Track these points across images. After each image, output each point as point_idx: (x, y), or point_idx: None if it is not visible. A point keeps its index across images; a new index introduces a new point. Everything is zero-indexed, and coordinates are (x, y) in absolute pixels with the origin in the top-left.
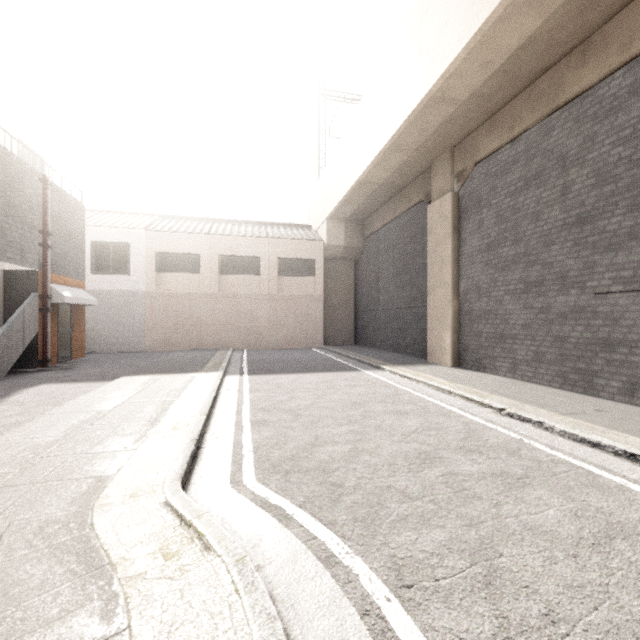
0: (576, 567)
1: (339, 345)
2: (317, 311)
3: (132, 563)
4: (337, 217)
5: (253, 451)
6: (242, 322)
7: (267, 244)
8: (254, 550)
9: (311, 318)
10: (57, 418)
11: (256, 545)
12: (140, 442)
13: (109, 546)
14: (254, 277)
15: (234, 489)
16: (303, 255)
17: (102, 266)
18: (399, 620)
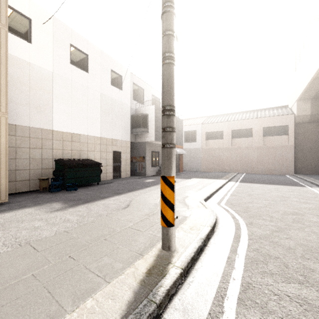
0: (316, 239)
1: (307, 174)
2: (289, 154)
3: (192, 206)
4: (304, 98)
5: (227, 200)
6: (243, 160)
7: (256, 121)
8: (216, 212)
9: (285, 158)
10: (177, 185)
11: (217, 212)
12: (196, 192)
13: (188, 204)
14: (249, 138)
15: (217, 205)
16: (279, 124)
17: (187, 140)
18: (243, 226)
